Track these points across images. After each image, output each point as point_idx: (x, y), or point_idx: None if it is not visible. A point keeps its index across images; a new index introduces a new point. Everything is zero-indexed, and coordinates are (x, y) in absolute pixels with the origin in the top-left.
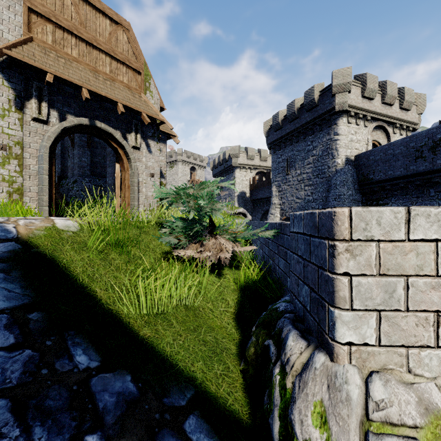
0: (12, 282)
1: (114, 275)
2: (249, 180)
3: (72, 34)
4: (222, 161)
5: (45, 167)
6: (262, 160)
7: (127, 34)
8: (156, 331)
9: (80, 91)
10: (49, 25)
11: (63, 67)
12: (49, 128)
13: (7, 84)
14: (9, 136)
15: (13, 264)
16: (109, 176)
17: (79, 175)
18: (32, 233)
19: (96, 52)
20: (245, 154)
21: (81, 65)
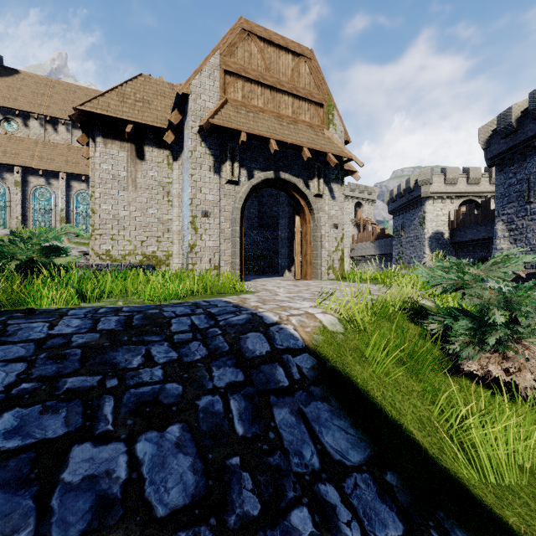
0: (340, 417)
1: (410, 402)
2: (449, 214)
3: (258, 84)
4: (403, 192)
5: (237, 230)
6: (472, 183)
7: (308, 64)
8: (523, 520)
9: (268, 143)
10: (240, 81)
11: (253, 122)
12: (239, 188)
13: (208, 152)
14: (209, 203)
15: (324, 387)
16: (282, 229)
17: (248, 228)
18: (313, 340)
19: (279, 96)
20: (442, 178)
21: (266, 114)
